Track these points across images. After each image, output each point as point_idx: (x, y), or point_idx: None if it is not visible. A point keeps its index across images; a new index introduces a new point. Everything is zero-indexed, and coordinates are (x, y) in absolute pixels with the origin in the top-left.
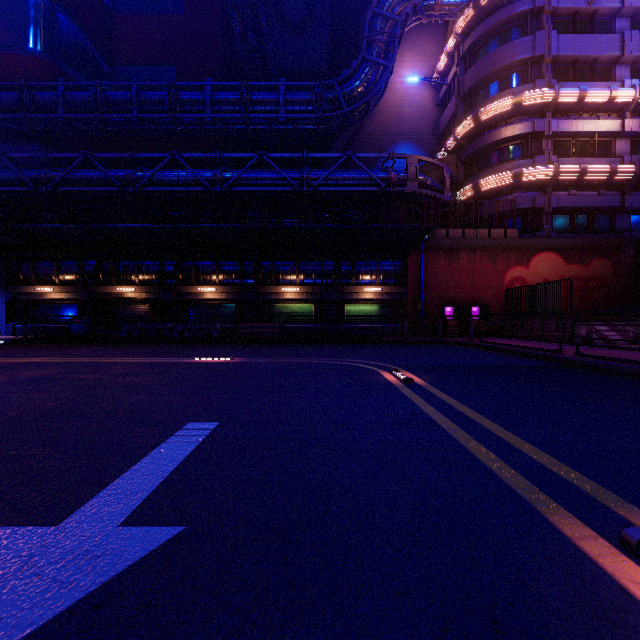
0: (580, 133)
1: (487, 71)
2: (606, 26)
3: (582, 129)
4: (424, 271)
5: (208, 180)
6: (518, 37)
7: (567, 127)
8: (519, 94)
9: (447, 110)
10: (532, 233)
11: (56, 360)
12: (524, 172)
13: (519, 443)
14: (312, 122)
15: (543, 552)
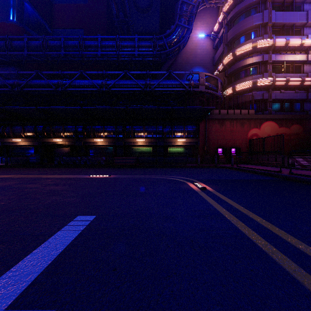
0: (286, 61)
1: (239, 30)
2: (299, 8)
3: (287, 59)
4: (208, 131)
5: (99, 85)
6: (255, 13)
7: (279, 58)
8: (255, 42)
9: (219, 51)
10: (262, 112)
11: (17, 176)
12: (258, 81)
13: (278, 231)
14: (151, 56)
15: None
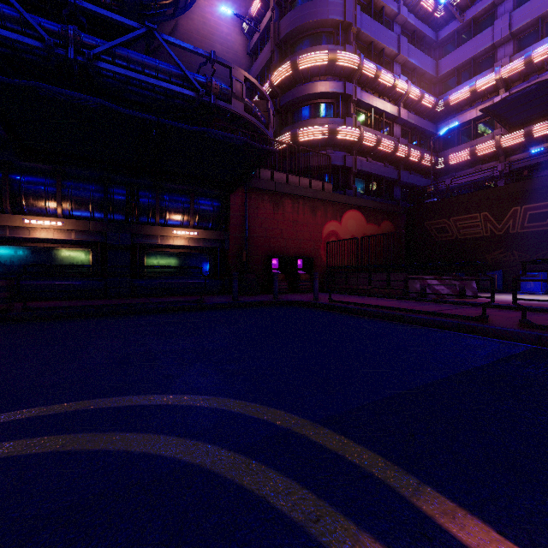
0: (374, 108)
1: (304, 20)
2: (387, 26)
3: (376, 105)
4: (248, 216)
5: None
6: None
7: (367, 99)
8: (334, 51)
9: (260, 59)
10: (342, 191)
11: None
12: (338, 129)
13: None
14: None
15: None
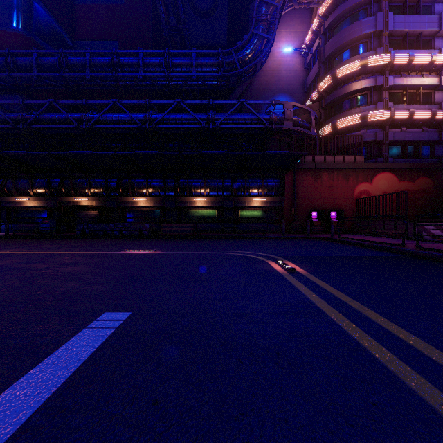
0: (409, 86)
1: (342, 42)
2: (427, 9)
3: (410, 83)
4: (296, 186)
5: (140, 120)
6: (364, 17)
7: (400, 82)
8: (365, 58)
9: (312, 71)
10: (374, 159)
11: (21, 252)
12: (369, 114)
13: (408, 337)
14: (216, 79)
15: None
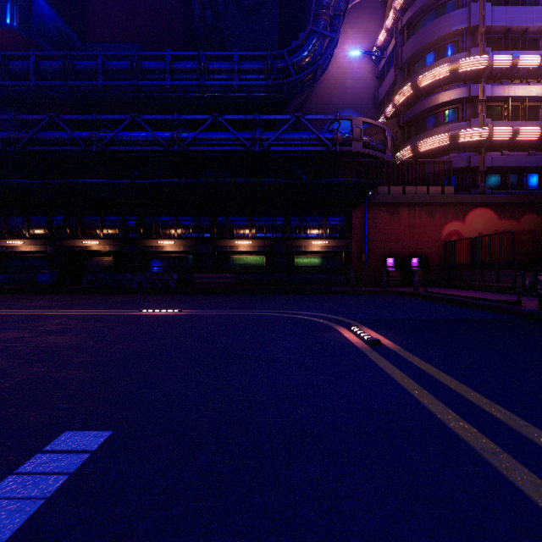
0: (512, 98)
1: (425, 42)
2: None
3: (514, 94)
4: (367, 225)
5: (166, 140)
6: (454, 10)
7: (500, 92)
8: (455, 61)
9: (386, 81)
10: (467, 190)
11: None
12: (460, 134)
13: None
14: (264, 90)
15: None
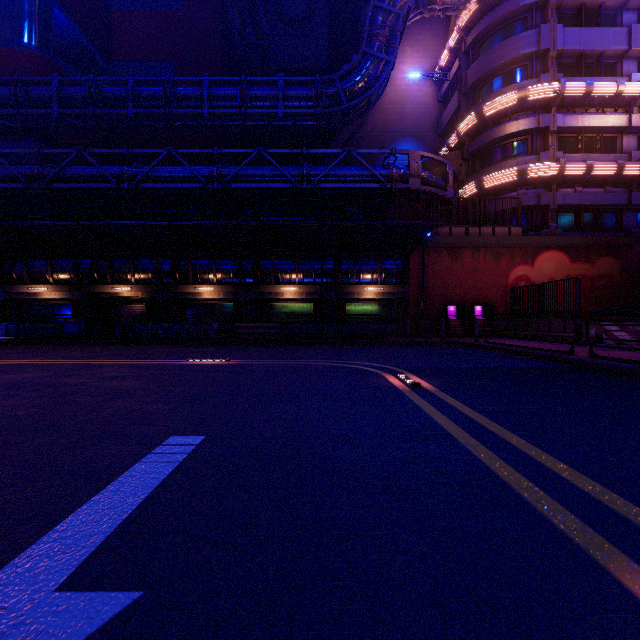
0: (586, 129)
1: (491, 66)
2: (612, 19)
3: (588, 125)
4: (426, 270)
5: (205, 176)
6: (522, 31)
7: (573, 122)
8: (524, 89)
9: (449, 106)
10: (537, 231)
11: (43, 362)
12: (529, 168)
13: (553, 463)
14: (312, 118)
15: (627, 638)
